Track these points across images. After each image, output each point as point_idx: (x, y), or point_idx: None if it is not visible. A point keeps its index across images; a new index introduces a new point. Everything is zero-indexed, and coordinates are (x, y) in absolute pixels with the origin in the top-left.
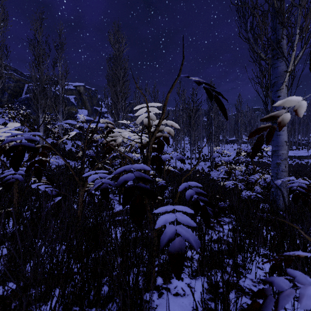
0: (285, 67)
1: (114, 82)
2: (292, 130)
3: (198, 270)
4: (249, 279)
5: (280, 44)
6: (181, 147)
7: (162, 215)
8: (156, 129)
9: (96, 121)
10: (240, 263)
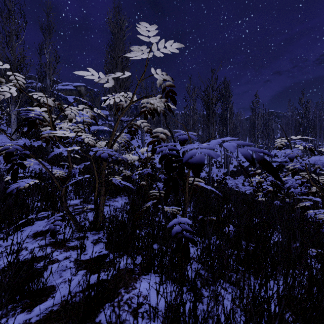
0: None
1: (111, 67)
2: (313, 134)
3: None
4: None
5: None
6: None
7: None
8: None
9: (98, 124)
10: None
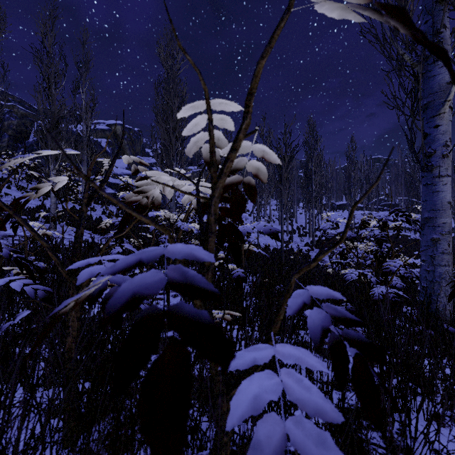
0: (448, 76)
1: (165, 116)
2: None
3: None
4: None
5: (438, 37)
6: (265, 215)
7: (240, 342)
8: (228, 157)
9: None
10: (398, 440)
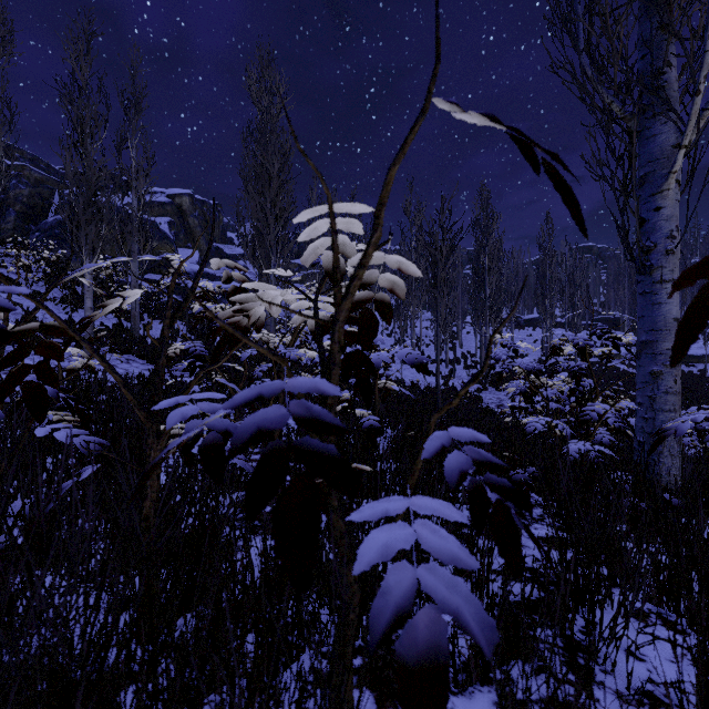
0: (674, 136)
1: (260, 185)
2: None
3: (472, 668)
4: (611, 691)
5: (660, 80)
6: (413, 335)
7: None
8: (355, 274)
9: (220, 277)
10: (581, 639)
